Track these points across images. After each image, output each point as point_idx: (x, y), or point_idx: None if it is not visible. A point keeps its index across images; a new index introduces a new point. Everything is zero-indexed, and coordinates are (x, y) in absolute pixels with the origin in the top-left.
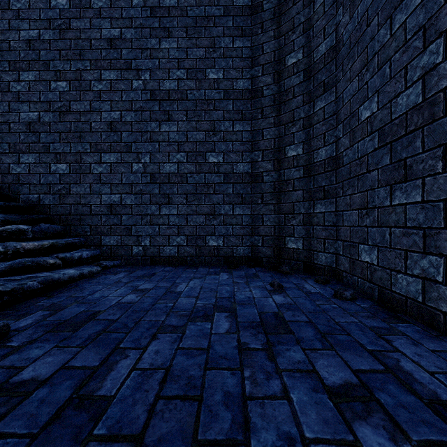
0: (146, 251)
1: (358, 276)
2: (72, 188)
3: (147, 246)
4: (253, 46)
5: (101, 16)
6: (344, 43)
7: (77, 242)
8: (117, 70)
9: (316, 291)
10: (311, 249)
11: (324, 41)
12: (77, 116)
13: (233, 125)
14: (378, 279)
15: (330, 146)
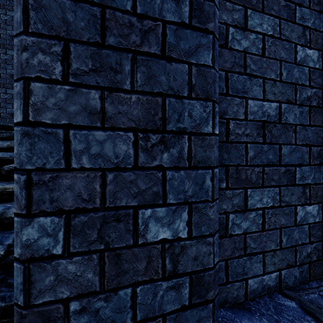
0: None
1: None
2: None
3: None
4: None
5: (7, 24)
6: None
7: None
8: None
9: None
10: None
11: None
12: None
13: None
14: None
15: None
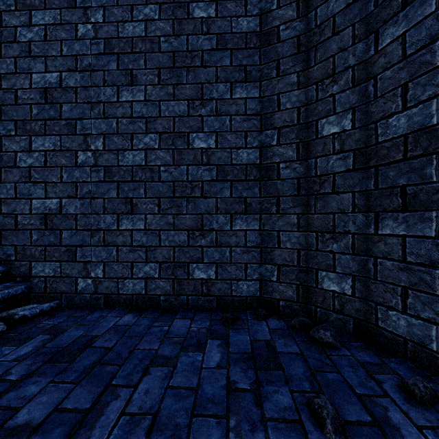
0: (97, 286)
1: None
2: None
3: (98, 277)
4: None
5: None
6: None
7: None
8: (55, 10)
9: None
10: (370, 299)
11: None
12: None
13: (232, 89)
14: None
15: (420, 106)
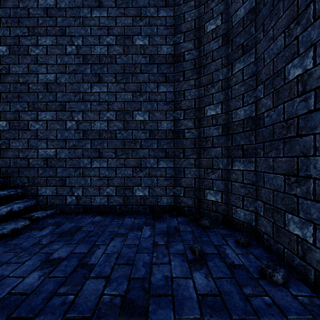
0: (79, 201)
1: (284, 246)
2: (11, 143)
3: (79, 196)
4: (176, 15)
5: None
6: (266, 2)
7: (13, 193)
8: (53, 36)
9: (239, 263)
10: (229, 203)
11: (243, 5)
12: (16, 78)
13: (158, 86)
14: (314, 260)
15: (249, 106)
